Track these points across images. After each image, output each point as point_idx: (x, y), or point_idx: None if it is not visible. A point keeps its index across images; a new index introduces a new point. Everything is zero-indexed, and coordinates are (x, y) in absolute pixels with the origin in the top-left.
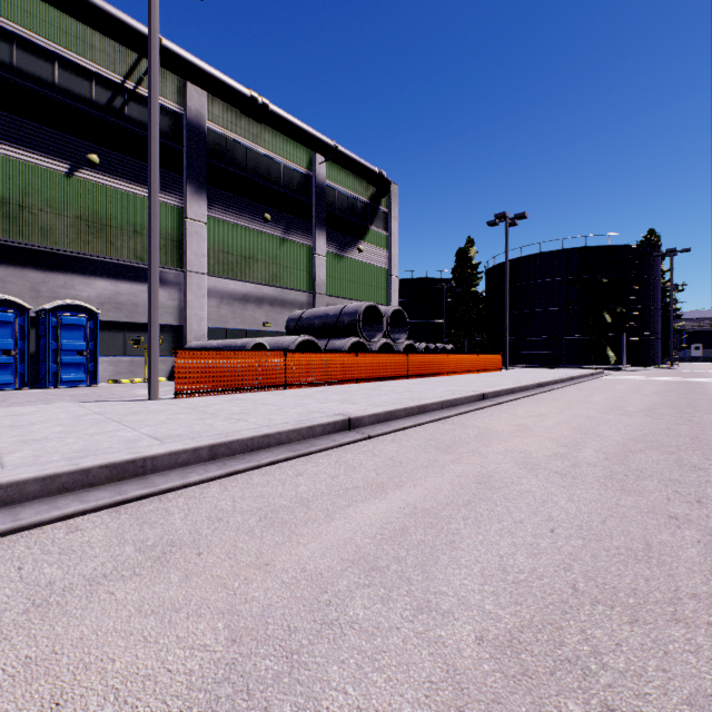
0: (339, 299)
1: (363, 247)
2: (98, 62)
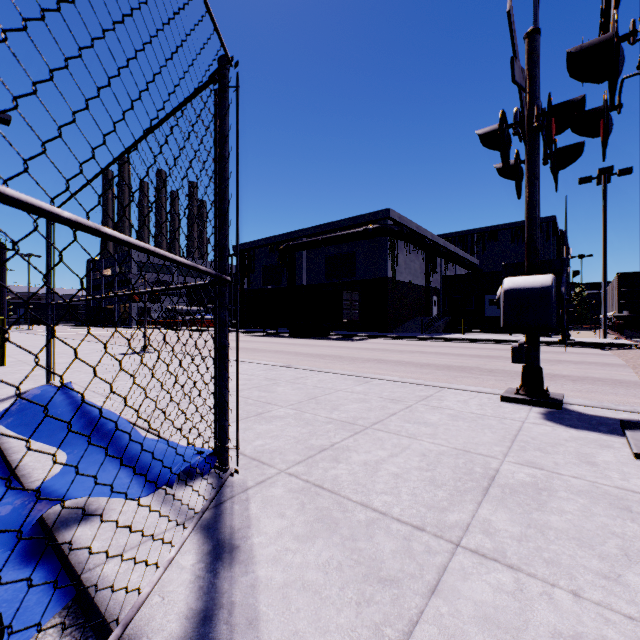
0: None
1: None
2: None
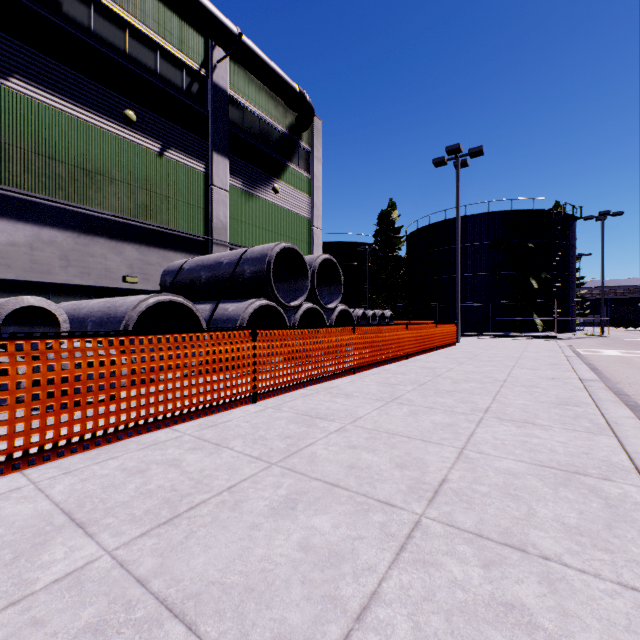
0: None
1: (279, 187)
2: None
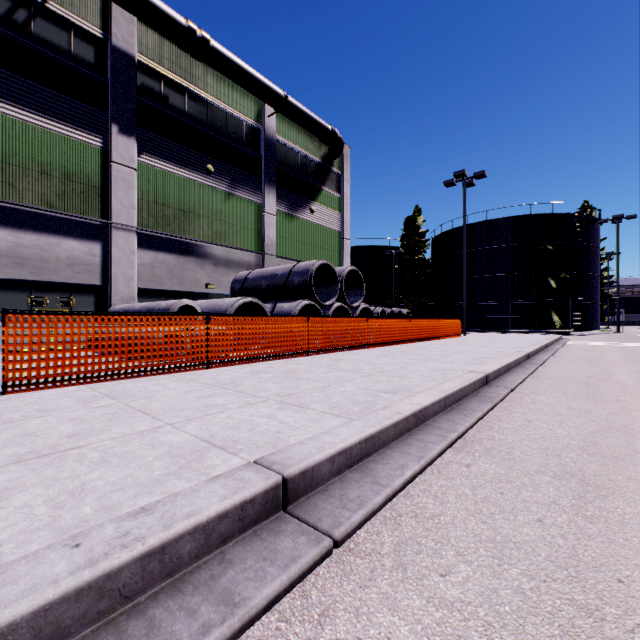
0: (290, 261)
1: (315, 208)
2: None
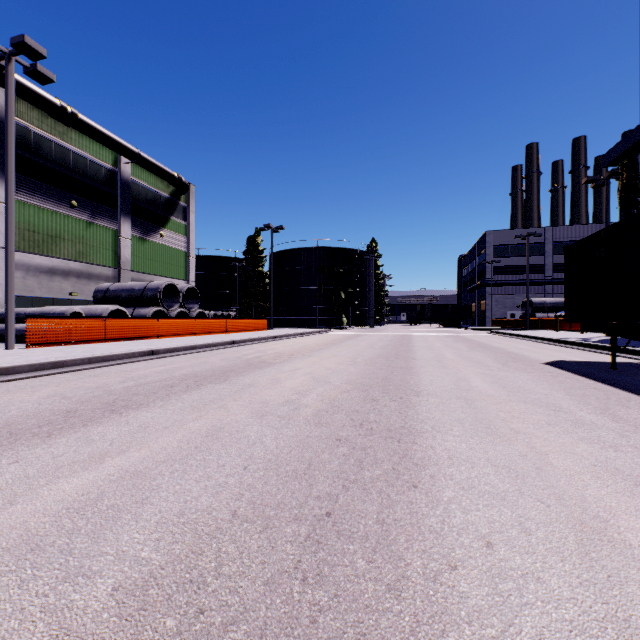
0: (143, 274)
1: (165, 233)
2: None
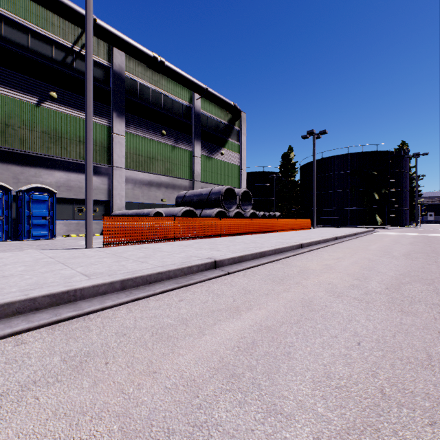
0: (209, 184)
1: (224, 152)
2: (56, 34)
